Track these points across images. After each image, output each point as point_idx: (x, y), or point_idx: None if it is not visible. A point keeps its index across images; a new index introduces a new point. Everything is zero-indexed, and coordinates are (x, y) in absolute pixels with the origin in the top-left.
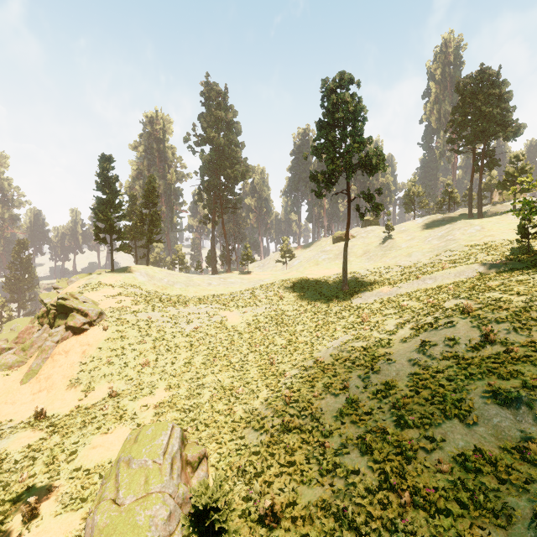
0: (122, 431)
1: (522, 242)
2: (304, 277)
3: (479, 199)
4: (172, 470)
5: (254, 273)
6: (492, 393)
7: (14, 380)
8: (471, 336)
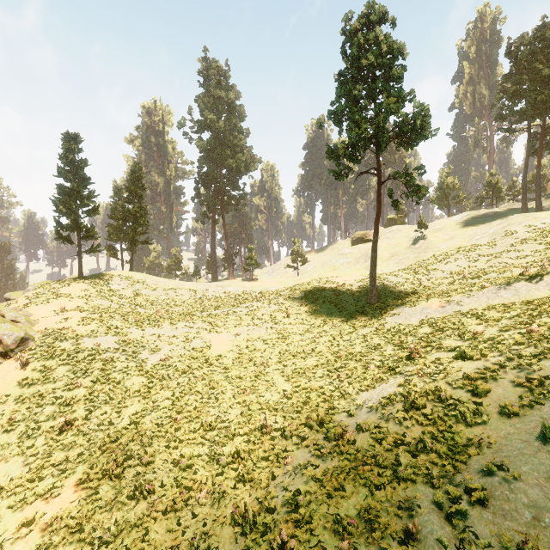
0: None
1: None
2: (319, 285)
3: (537, 188)
4: None
5: (259, 281)
6: None
7: None
8: None
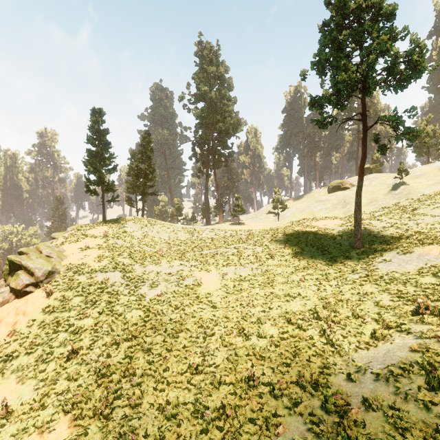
0: None
1: None
2: (300, 229)
3: None
4: None
5: (245, 225)
6: None
7: None
8: None
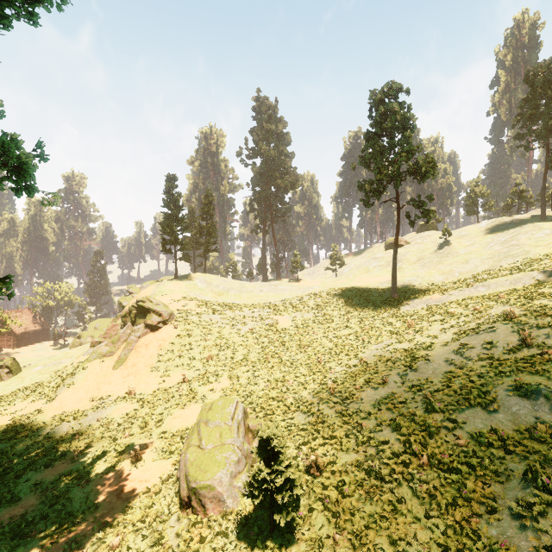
0: (195, 408)
1: None
2: (353, 284)
3: None
4: (238, 432)
5: (304, 281)
6: (515, 386)
7: (108, 366)
8: (510, 340)
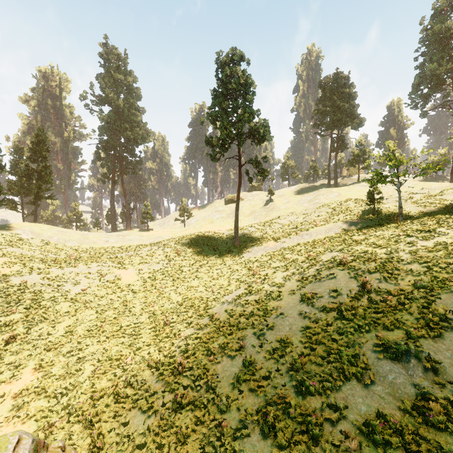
0: None
1: (370, 205)
2: (201, 234)
3: (335, 172)
4: None
5: (154, 231)
6: (382, 346)
7: None
8: (351, 287)
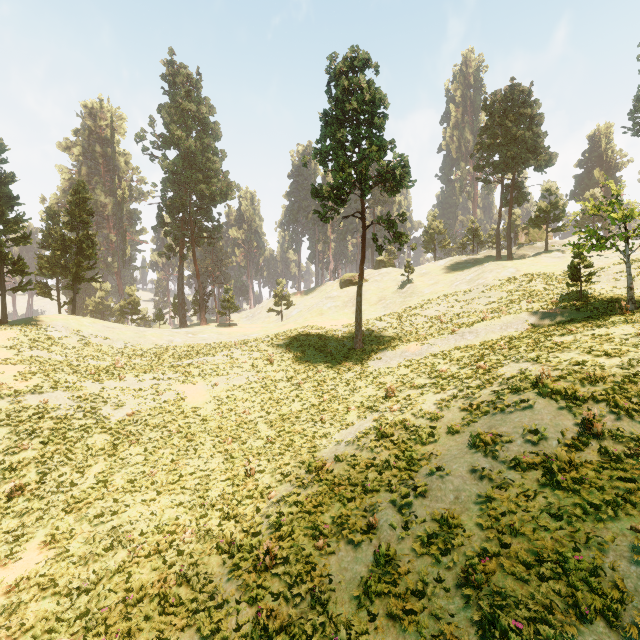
0: None
1: (574, 285)
2: (305, 331)
3: (508, 238)
4: None
5: (238, 326)
6: None
7: None
8: (563, 425)
